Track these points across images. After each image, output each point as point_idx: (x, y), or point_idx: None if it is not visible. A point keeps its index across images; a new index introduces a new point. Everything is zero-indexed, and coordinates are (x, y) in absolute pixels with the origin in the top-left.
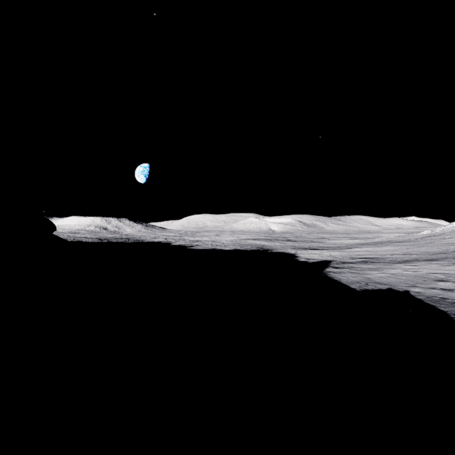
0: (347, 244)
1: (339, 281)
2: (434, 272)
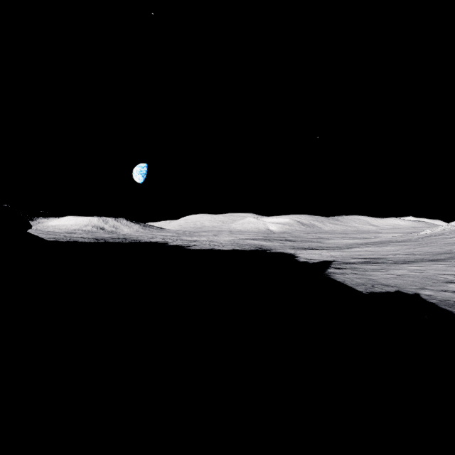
0: (346, 244)
1: (343, 283)
2: (442, 273)
